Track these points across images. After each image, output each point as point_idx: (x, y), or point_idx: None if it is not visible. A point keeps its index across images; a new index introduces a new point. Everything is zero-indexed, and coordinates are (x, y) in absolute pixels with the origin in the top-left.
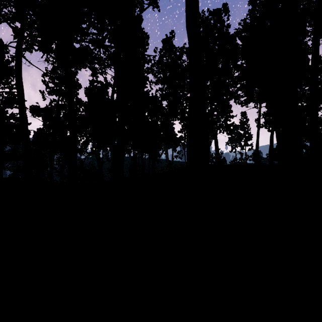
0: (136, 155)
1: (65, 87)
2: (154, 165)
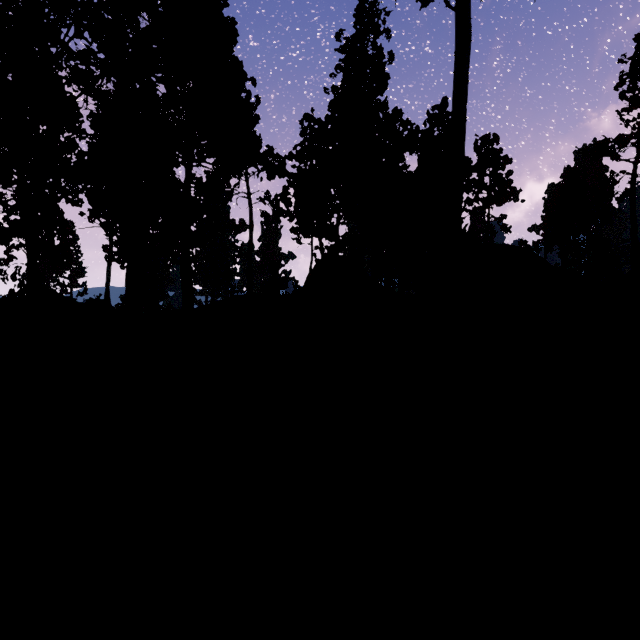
0: None
1: None
2: None
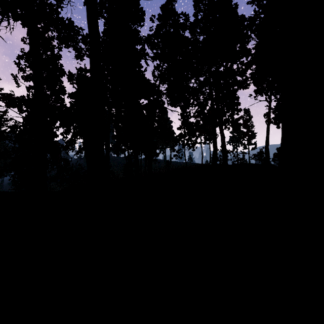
0: (131, 154)
1: (46, 73)
2: (150, 164)
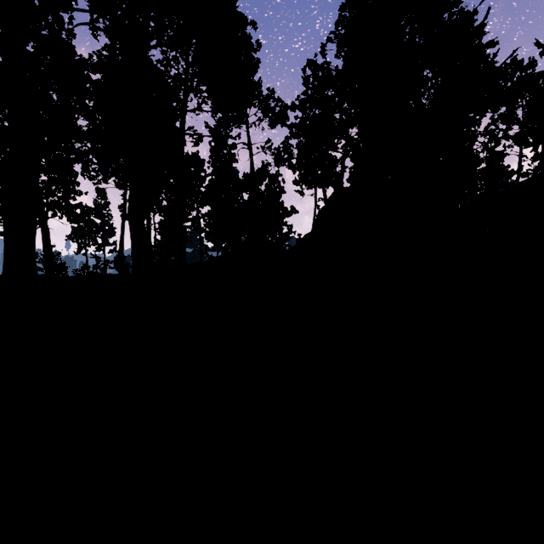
0: None
1: None
2: None
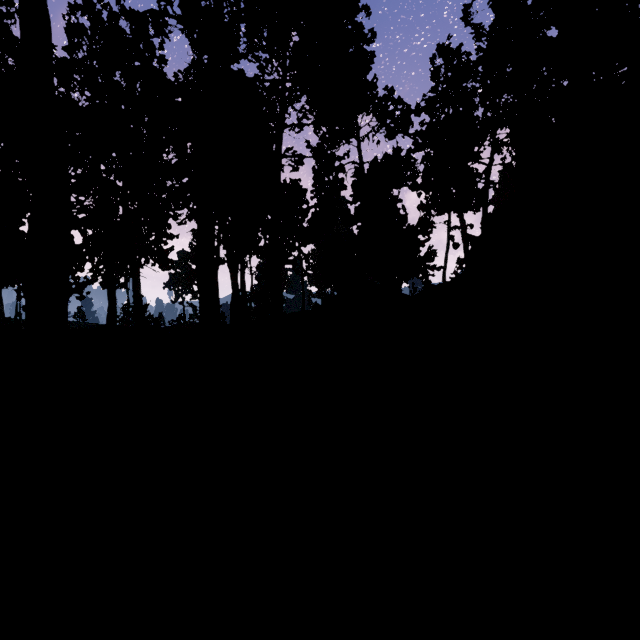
0: None
1: None
2: None
